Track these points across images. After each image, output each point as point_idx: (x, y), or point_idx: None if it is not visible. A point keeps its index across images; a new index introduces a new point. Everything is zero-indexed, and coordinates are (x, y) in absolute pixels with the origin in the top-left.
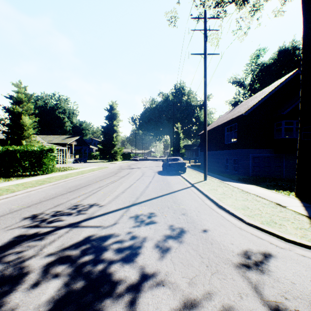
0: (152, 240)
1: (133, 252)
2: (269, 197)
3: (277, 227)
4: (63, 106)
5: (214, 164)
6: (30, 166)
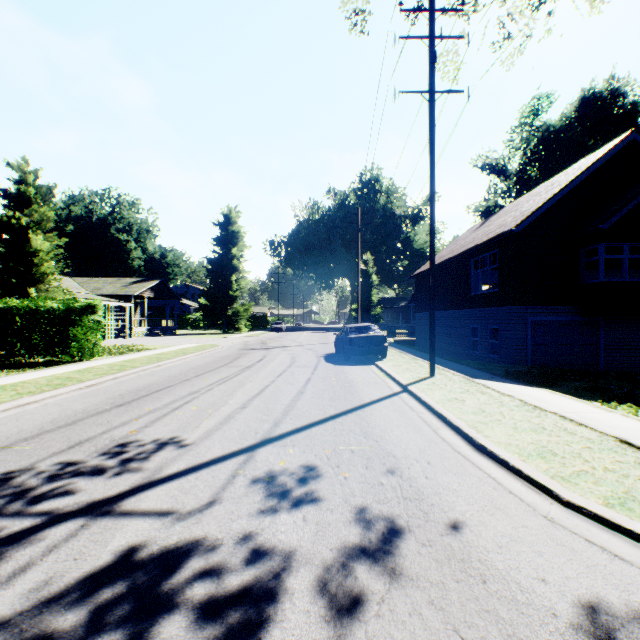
0: (310, 565)
1: (252, 619)
2: (594, 420)
3: None
4: (127, 217)
5: (445, 339)
6: (43, 344)
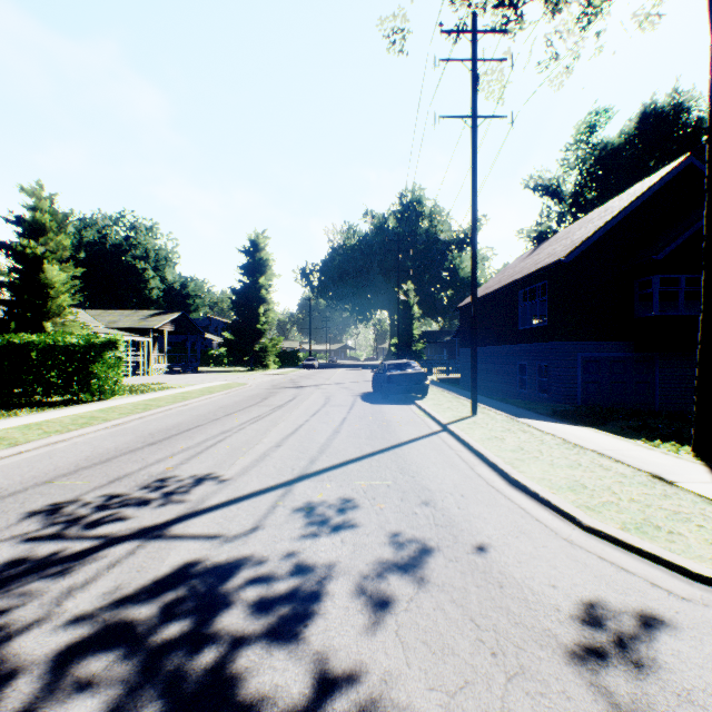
0: (349, 575)
1: (299, 612)
2: (631, 457)
3: (665, 540)
4: (144, 243)
5: (492, 377)
6: (61, 382)
